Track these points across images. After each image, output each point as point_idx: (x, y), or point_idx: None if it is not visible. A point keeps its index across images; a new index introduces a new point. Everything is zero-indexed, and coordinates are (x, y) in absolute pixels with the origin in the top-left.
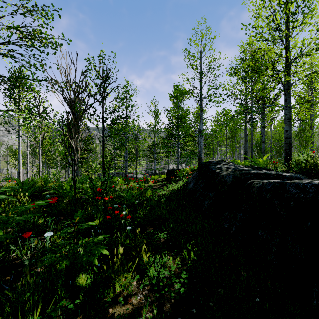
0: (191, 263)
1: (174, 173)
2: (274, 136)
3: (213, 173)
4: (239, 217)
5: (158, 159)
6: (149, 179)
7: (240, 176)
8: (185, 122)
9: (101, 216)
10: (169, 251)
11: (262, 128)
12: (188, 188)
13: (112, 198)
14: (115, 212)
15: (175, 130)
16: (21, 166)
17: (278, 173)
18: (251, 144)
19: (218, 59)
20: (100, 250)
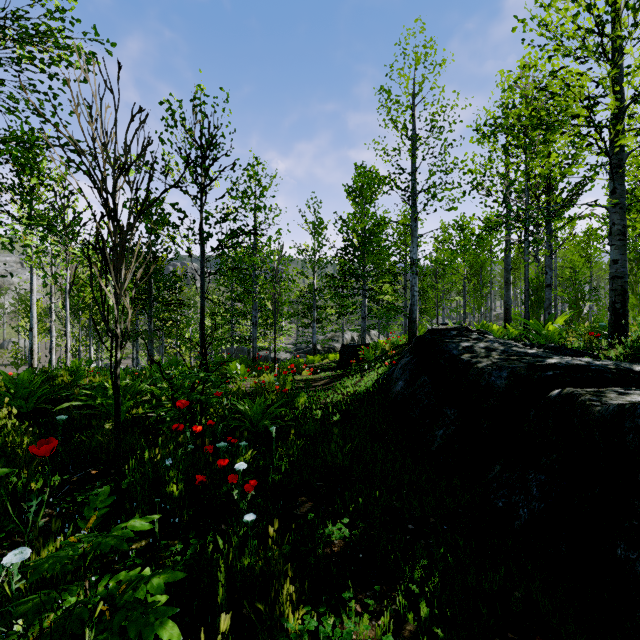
0: (422, 636)
1: (356, 352)
2: (561, 273)
3: (455, 361)
4: (536, 485)
5: (321, 321)
6: (302, 362)
7: (528, 373)
8: (378, 245)
9: (183, 476)
10: (357, 585)
11: (546, 256)
12: (392, 391)
13: (213, 425)
14: (219, 463)
15: (357, 262)
16: (35, 336)
17: (622, 364)
18: (525, 291)
19: (451, 107)
20: (155, 628)
